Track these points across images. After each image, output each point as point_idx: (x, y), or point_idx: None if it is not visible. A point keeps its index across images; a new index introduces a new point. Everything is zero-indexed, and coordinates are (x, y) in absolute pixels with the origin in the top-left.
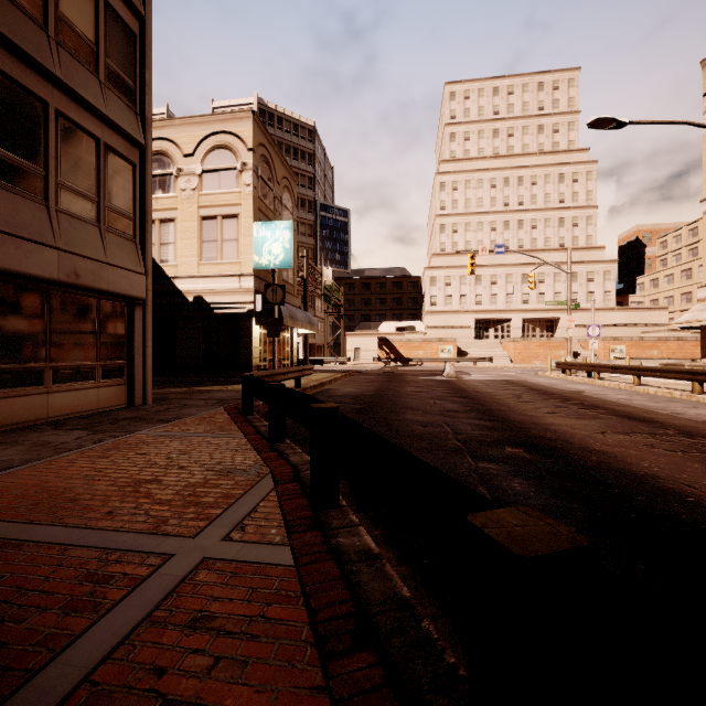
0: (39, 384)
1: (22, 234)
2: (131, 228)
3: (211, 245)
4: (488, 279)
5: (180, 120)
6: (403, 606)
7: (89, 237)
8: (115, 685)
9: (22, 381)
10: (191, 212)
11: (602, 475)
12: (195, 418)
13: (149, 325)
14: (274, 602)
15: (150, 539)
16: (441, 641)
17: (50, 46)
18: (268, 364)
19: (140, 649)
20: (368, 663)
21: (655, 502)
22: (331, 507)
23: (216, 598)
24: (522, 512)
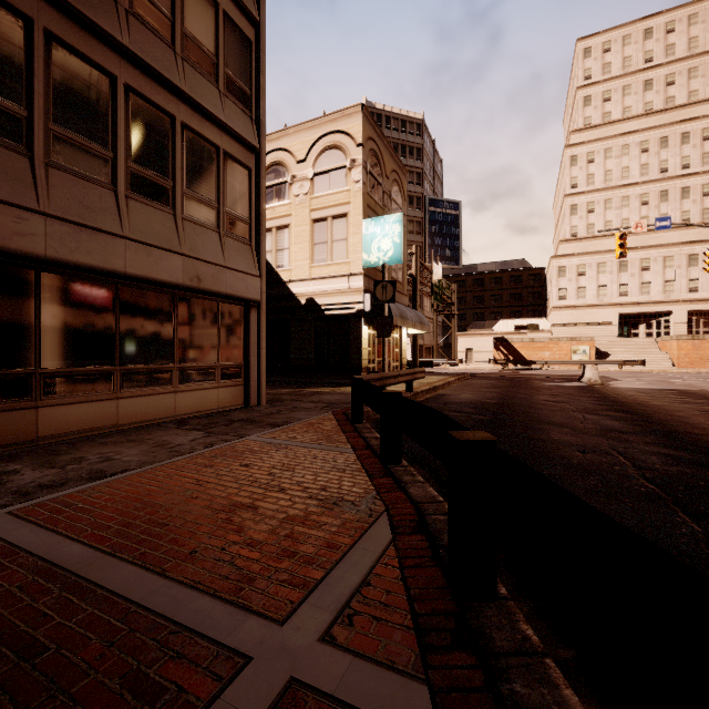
0: (168, 384)
1: (153, 242)
2: (247, 232)
3: (321, 247)
4: (636, 265)
5: (293, 129)
6: None
7: (210, 243)
8: None
9: (154, 380)
10: (303, 216)
11: None
12: (303, 424)
13: (263, 327)
14: None
15: (227, 615)
16: None
17: (176, 63)
18: (377, 366)
19: None
20: None
21: None
22: (485, 600)
23: None
24: None
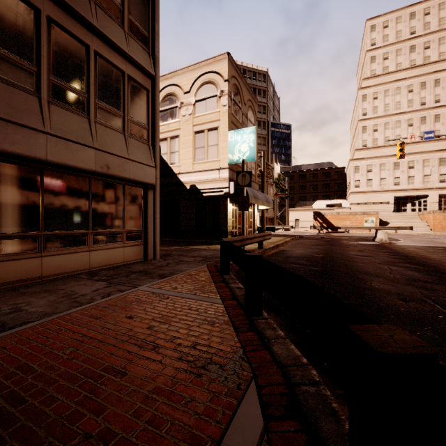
0: (83, 244)
1: (70, 138)
2: (146, 135)
3: (200, 150)
4: (405, 165)
5: (182, 70)
6: None
7: (117, 141)
8: None
9: (72, 242)
10: (188, 129)
11: None
12: (184, 275)
13: (157, 203)
14: None
15: None
16: None
17: (90, 6)
18: (238, 231)
19: None
20: None
21: None
22: None
23: None
24: None
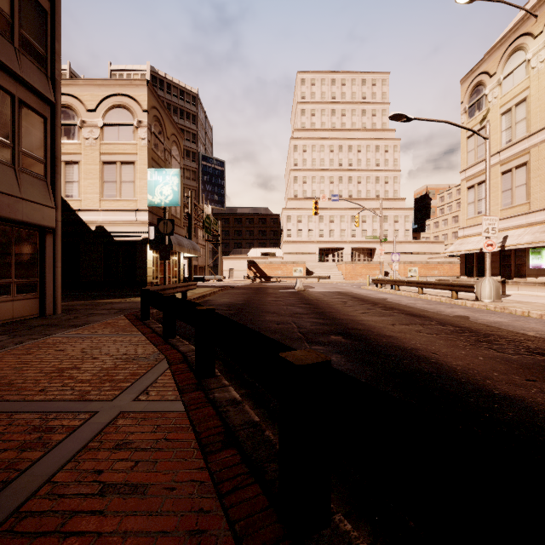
0: None
1: None
2: (43, 170)
3: (111, 185)
4: (328, 218)
5: (83, 81)
6: (254, 425)
7: (5, 176)
8: (69, 482)
9: None
10: (93, 157)
11: (387, 350)
12: (101, 323)
13: (59, 250)
14: (172, 431)
15: (78, 404)
16: (275, 440)
17: None
18: (160, 281)
19: (83, 463)
20: (232, 454)
21: (413, 363)
22: (210, 377)
23: (132, 432)
24: (307, 351)
